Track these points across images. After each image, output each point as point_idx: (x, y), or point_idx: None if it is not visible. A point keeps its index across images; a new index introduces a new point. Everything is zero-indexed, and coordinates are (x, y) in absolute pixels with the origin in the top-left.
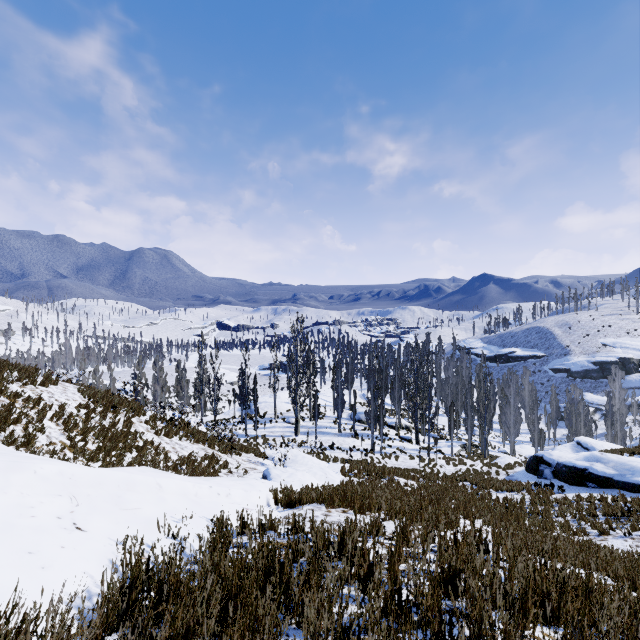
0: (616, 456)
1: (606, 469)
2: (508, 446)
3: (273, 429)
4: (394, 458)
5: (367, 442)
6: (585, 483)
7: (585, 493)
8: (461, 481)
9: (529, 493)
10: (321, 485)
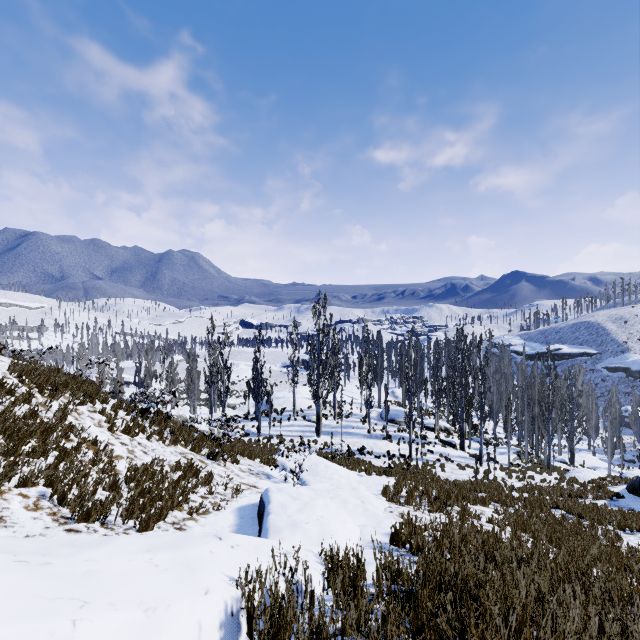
0: None
1: None
2: (564, 454)
3: (291, 428)
4: (439, 467)
5: (403, 446)
6: None
7: None
8: (551, 508)
9: None
10: (357, 527)
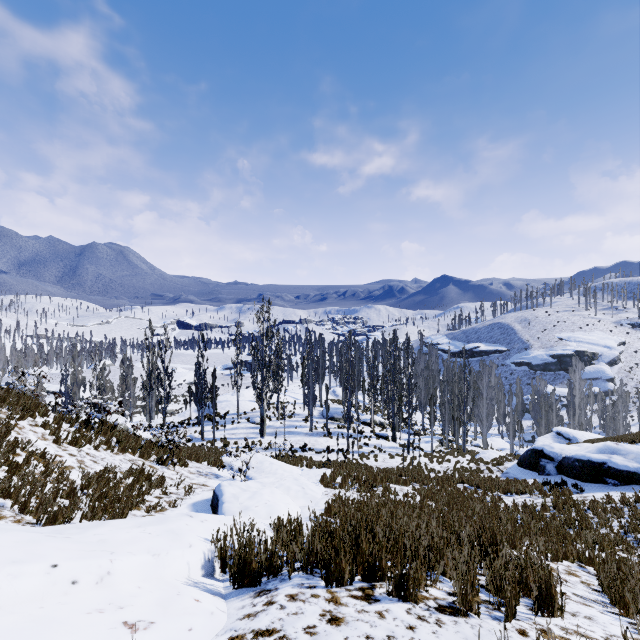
0: (634, 446)
1: (628, 462)
2: (479, 439)
3: (235, 431)
4: (373, 458)
5: (342, 441)
6: (604, 479)
7: (609, 492)
8: (458, 483)
9: (544, 495)
10: (298, 507)
